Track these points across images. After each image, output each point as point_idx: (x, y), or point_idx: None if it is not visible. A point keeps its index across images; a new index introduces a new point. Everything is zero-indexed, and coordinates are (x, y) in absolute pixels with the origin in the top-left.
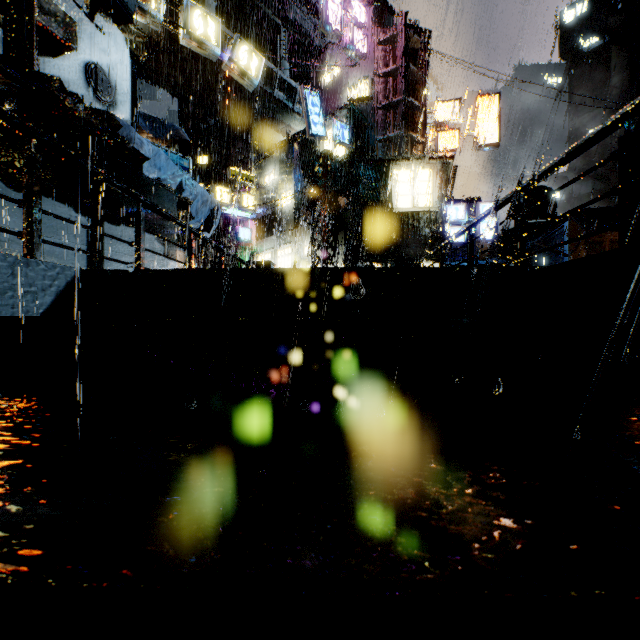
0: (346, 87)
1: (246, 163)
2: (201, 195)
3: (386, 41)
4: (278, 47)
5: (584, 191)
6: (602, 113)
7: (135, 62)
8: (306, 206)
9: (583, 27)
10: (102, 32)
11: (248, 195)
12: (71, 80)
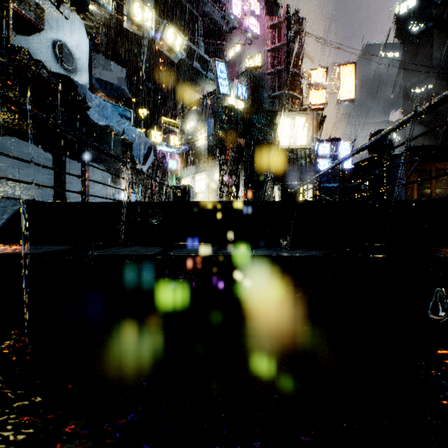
0: (244, 59)
1: (173, 114)
2: (139, 137)
3: (273, 26)
4: (196, 32)
5: (413, 133)
6: (426, 77)
7: (91, 40)
8: (216, 144)
9: (413, 16)
10: (66, 18)
11: (175, 137)
12: (42, 53)
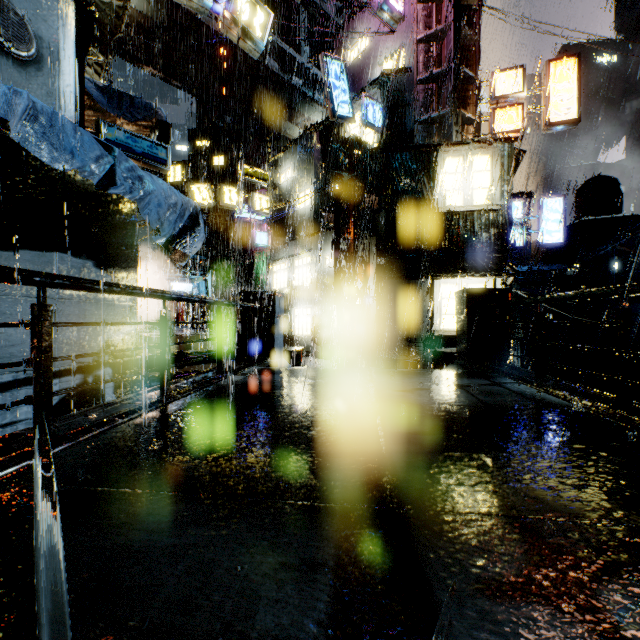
0: (377, 61)
1: (263, 162)
2: (164, 195)
3: None
4: (297, 29)
5: None
6: None
7: (82, 7)
8: (328, 207)
9: None
10: None
11: (261, 196)
12: None
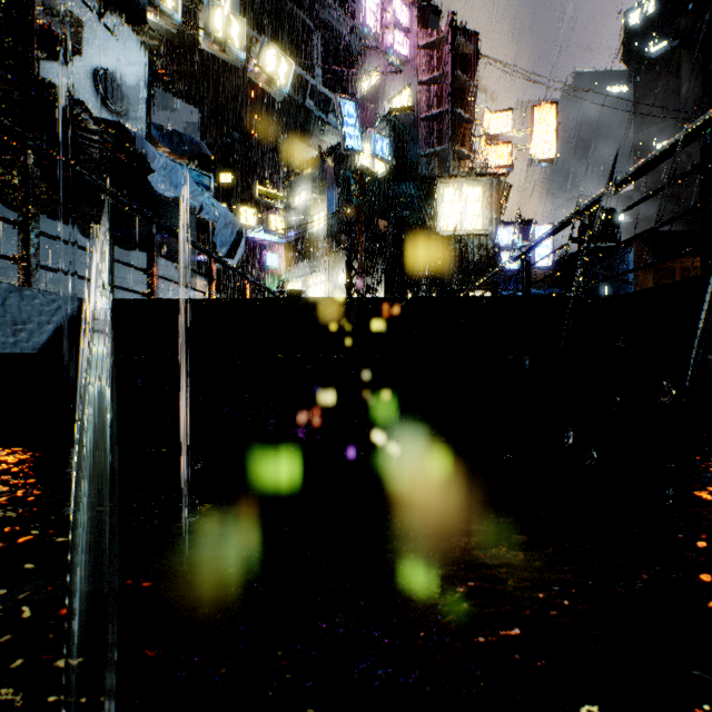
0: (386, 96)
1: (274, 181)
2: (223, 216)
3: (430, 45)
4: (310, 52)
5: (651, 212)
6: (671, 125)
7: (150, 67)
8: (341, 229)
9: (650, 29)
10: (112, 34)
11: (276, 217)
12: (77, 87)
